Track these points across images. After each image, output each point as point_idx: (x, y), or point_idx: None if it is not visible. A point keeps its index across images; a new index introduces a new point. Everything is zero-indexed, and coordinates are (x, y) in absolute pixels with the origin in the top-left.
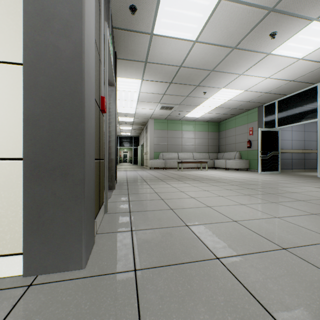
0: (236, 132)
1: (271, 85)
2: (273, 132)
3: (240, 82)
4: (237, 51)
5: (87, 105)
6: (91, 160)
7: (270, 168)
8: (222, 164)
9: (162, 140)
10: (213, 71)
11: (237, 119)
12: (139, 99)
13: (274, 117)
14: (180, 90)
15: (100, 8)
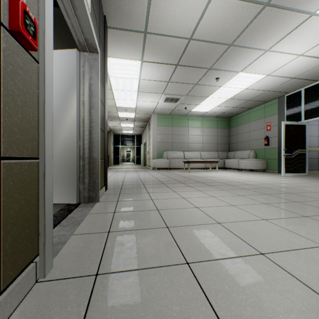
0: (250, 128)
1: (302, 67)
2: (299, 126)
3: (264, 63)
4: (270, 10)
5: None
6: None
7: (296, 169)
8: (234, 164)
9: (166, 137)
10: (231, 45)
11: (251, 113)
12: (139, 88)
13: (299, 108)
14: (188, 76)
15: None
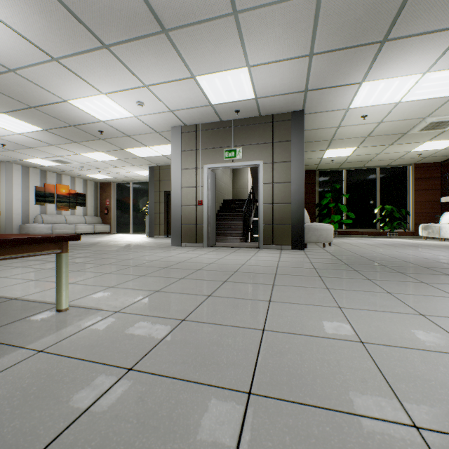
0: None
1: None
2: None
3: None
4: (239, 0)
5: (173, 213)
6: (177, 224)
7: None
8: None
9: None
10: None
11: None
12: None
13: None
14: None
15: (198, 166)
